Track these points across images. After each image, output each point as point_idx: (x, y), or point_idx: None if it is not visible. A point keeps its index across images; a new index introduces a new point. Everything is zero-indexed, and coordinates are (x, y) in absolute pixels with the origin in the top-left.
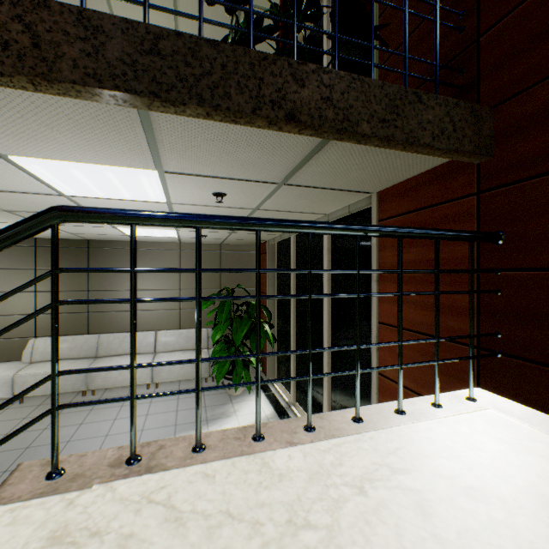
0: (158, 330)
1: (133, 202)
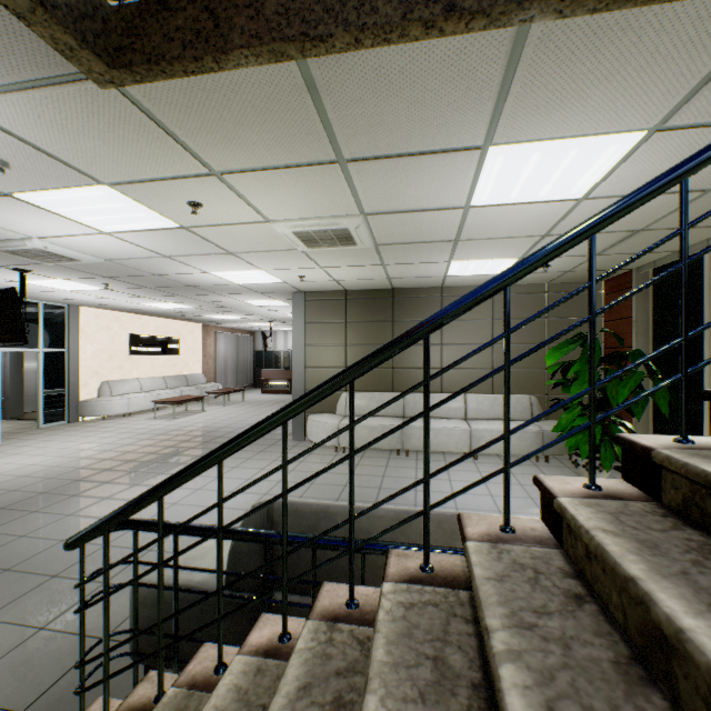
0: (465, 393)
1: (532, 207)
